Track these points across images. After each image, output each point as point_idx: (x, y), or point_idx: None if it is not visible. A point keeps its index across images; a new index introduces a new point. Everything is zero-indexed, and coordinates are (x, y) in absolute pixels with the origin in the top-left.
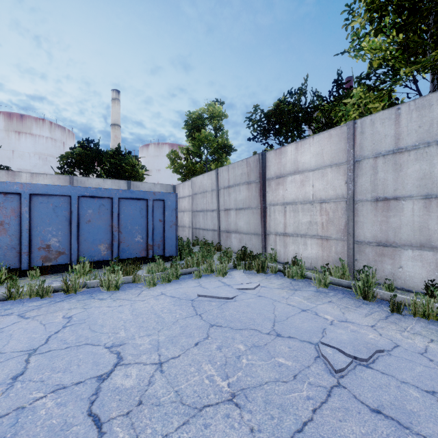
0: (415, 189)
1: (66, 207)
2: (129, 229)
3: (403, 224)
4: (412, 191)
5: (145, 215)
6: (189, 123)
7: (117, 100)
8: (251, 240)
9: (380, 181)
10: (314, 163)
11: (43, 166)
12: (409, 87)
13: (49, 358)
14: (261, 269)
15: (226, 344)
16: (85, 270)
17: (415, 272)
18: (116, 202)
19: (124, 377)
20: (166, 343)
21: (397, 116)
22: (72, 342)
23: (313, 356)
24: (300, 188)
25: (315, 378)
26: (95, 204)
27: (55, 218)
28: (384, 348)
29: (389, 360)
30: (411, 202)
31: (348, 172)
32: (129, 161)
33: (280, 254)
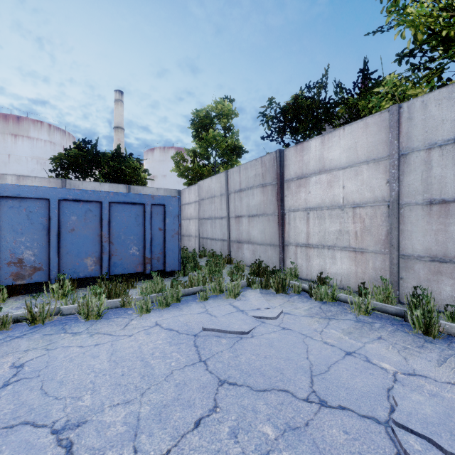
0: None
1: (43, 213)
2: (122, 239)
3: None
4: None
5: (142, 223)
6: (196, 122)
7: (120, 101)
8: (266, 252)
9: (435, 178)
10: (345, 160)
11: (41, 171)
12: None
13: None
14: (280, 289)
15: (244, 424)
16: (65, 290)
17: None
18: (105, 207)
19: None
20: (150, 422)
21: None
22: (4, 419)
23: (390, 454)
24: (326, 190)
25: None
26: (80, 209)
27: (30, 226)
28: None
29: None
30: None
31: (391, 168)
32: (129, 164)
33: (302, 269)
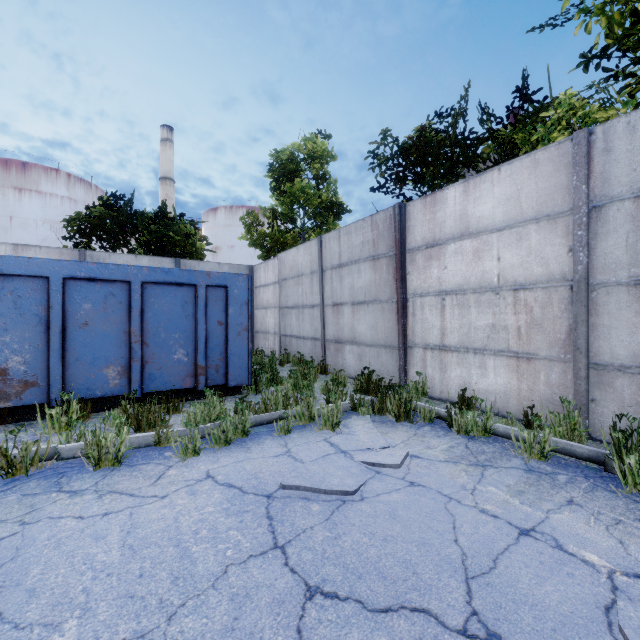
0: None
1: (39, 298)
2: (162, 339)
3: None
4: None
5: (192, 314)
6: (276, 168)
7: (169, 141)
8: (379, 357)
9: None
10: (501, 217)
11: (57, 240)
12: None
13: None
14: (403, 415)
15: None
16: (70, 418)
17: None
18: (136, 290)
19: None
20: None
21: None
22: None
23: None
24: (472, 264)
25: None
26: (97, 293)
27: (18, 319)
28: None
29: None
30: None
31: (576, 229)
32: (179, 229)
33: (434, 384)
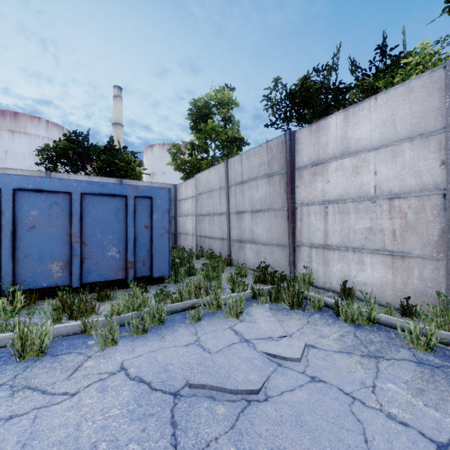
0: None
1: None
2: (98, 239)
3: None
4: None
5: (123, 219)
6: (194, 112)
7: (119, 97)
8: (273, 253)
9: None
10: (378, 138)
11: (39, 168)
12: None
13: None
14: (296, 304)
15: None
16: (15, 306)
17: None
18: (76, 200)
19: None
20: None
21: None
22: None
23: None
24: (351, 178)
25: None
26: (43, 201)
27: None
28: None
29: None
30: None
31: (449, 144)
32: (123, 157)
33: (318, 276)
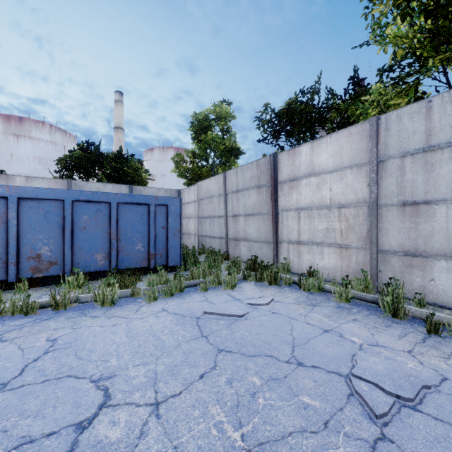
0: (450, 191)
1: (58, 213)
2: (129, 237)
3: (435, 232)
4: (446, 194)
5: (146, 222)
6: (195, 124)
7: (120, 102)
8: (261, 249)
9: (408, 182)
10: (332, 165)
11: (43, 171)
12: (438, 80)
13: (20, 396)
14: (273, 281)
15: (237, 376)
16: (79, 282)
17: (450, 285)
18: (114, 208)
19: (110, 425)
20: (165, 375)
21: (428, 110)
22: (52, 374)
23: (345, 393)
24: (315, 192)
25: (351, 427)
26: (91, 209)
27: (47, 225)
28: (430, 381)
29: (439, 399)
30: (445, 206)
31: (371, 173)
32: (131, 165)
33: (294, 264)
